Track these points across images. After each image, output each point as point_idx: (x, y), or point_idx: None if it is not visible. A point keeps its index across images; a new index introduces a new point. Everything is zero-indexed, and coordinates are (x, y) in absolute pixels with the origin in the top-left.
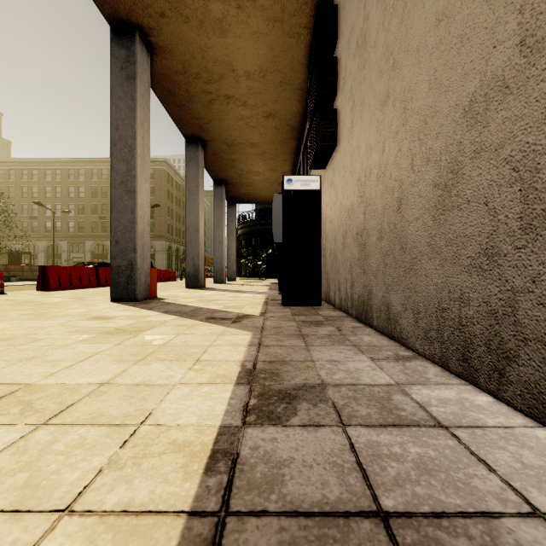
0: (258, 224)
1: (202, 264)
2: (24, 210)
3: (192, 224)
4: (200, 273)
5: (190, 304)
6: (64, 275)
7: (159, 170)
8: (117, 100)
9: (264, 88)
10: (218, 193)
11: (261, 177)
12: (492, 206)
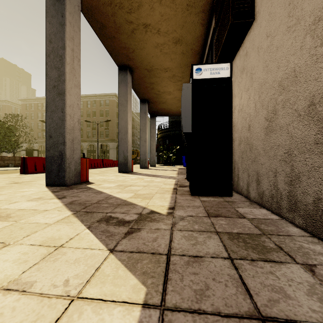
0: (170, 131)
1: (130, 156)
2: (39, 126)
3: (123, 127)
4: (129, 162)
5: (106, 190)
6: (39, 163)
7: (112, 100)
8: (50, 18)
9: (173, 13)
10: (143, 108)
11: (172, 96)
12: None
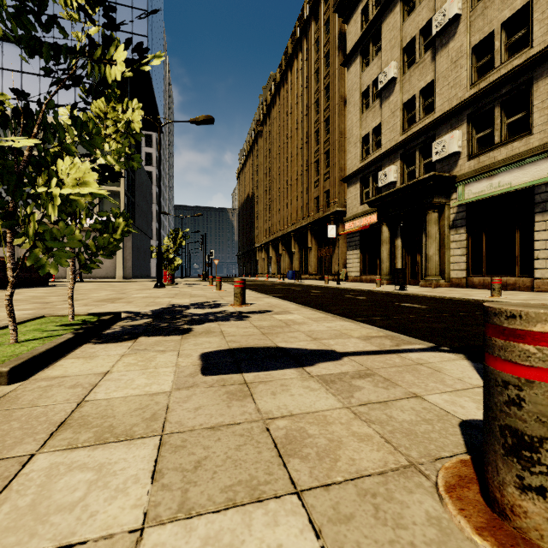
0: None
1: None
2: None
3: None
4: None
5: None
6: None
7: None
8: None
9: None
10: None
11: None
12: None
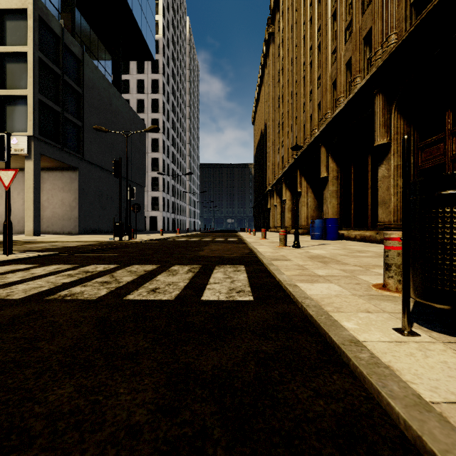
0: None
1: None
2: None
3: None
4: None
5: None
6: None
7: None
8: None
9: None
10: None
11: None
12: (23, 224)
